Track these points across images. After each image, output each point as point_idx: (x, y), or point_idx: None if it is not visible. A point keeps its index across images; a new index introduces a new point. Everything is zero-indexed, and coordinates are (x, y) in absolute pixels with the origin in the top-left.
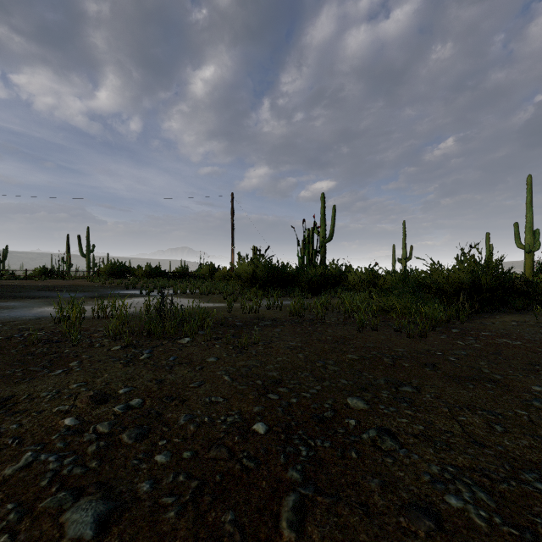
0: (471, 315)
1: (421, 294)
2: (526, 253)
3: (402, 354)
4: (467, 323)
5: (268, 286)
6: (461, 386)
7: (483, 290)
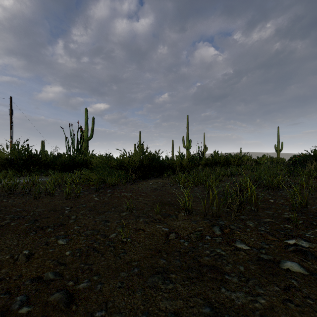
0: (140, 180)
1: (113, 170)
2: (186, 150)
3: (33, 213)
4: (128, 185)
5: (26, 169)
6: (24, 236)
7: (144, 166)
